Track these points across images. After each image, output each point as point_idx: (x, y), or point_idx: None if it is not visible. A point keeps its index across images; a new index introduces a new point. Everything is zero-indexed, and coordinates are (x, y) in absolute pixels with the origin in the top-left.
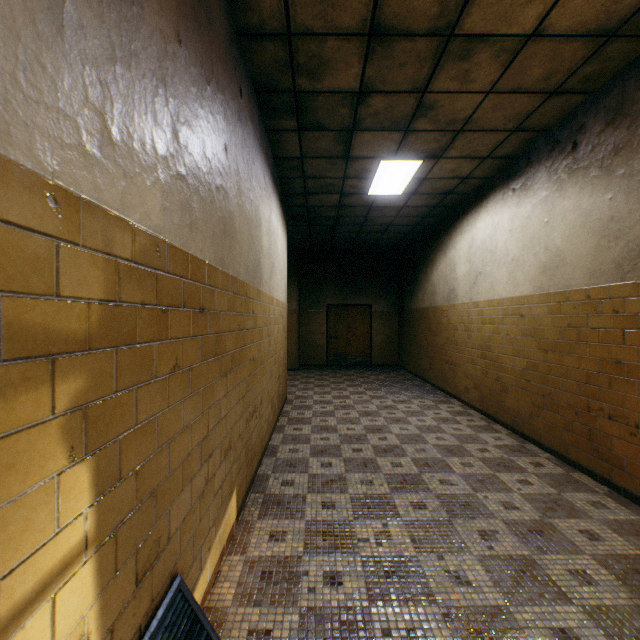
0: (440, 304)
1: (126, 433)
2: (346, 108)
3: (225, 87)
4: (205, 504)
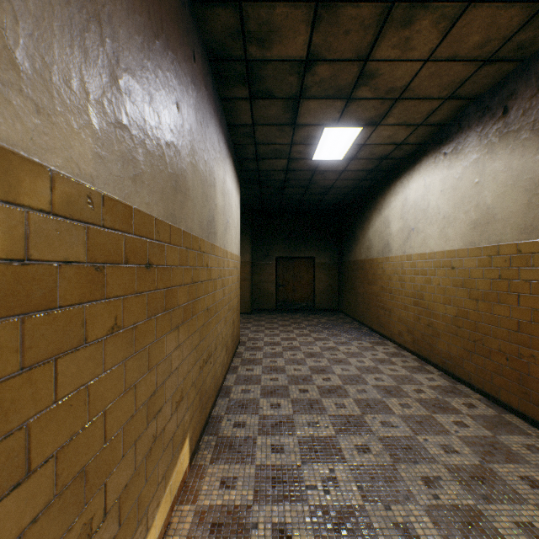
0: (375, 257)
1: (40, 414)
2: (294, 76)
3: (176, 47)
4: (153, 461)
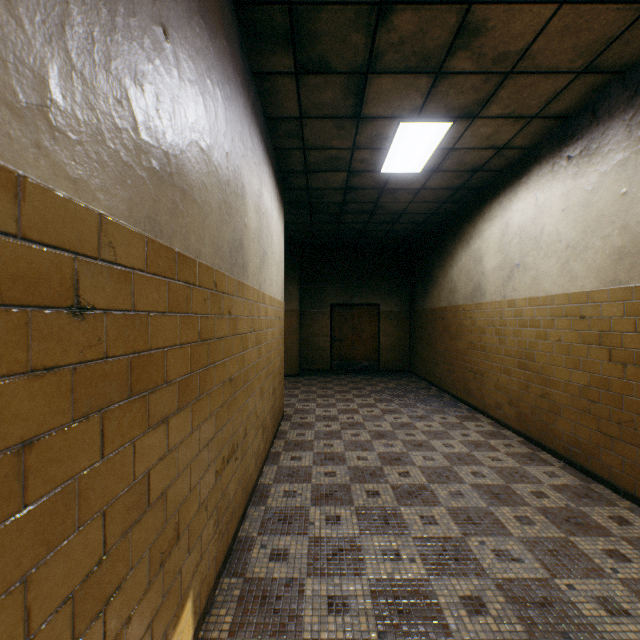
0: (462, 303)
1: None
2: (360, 33)
3: None
4: None
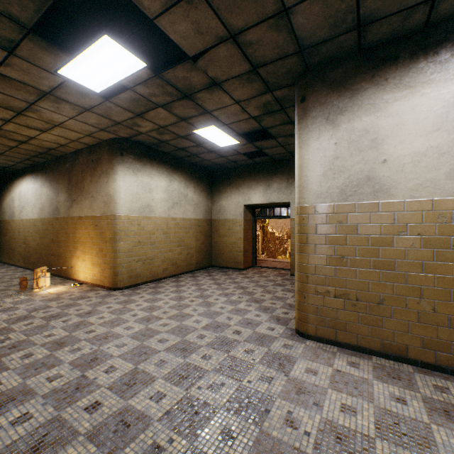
0: (8, 219)
1: None
2: None
3: None
4: None
